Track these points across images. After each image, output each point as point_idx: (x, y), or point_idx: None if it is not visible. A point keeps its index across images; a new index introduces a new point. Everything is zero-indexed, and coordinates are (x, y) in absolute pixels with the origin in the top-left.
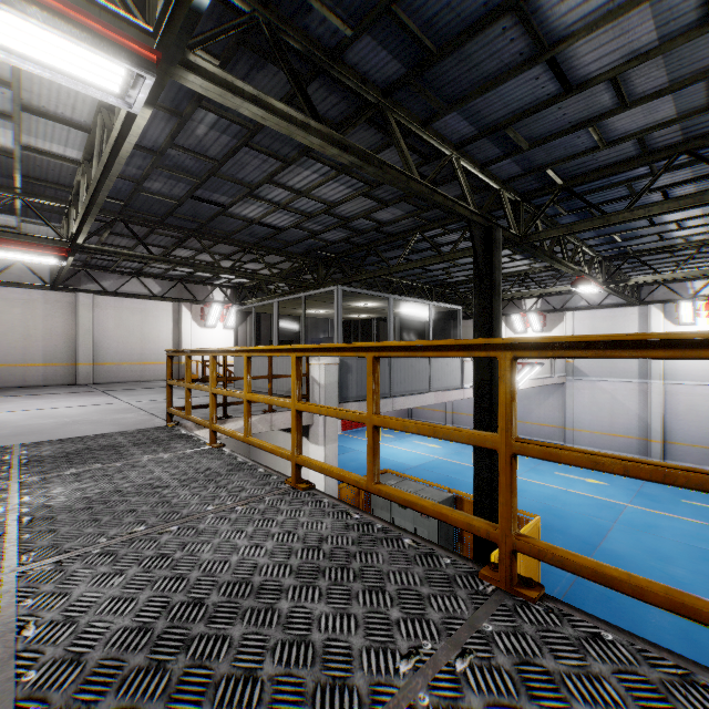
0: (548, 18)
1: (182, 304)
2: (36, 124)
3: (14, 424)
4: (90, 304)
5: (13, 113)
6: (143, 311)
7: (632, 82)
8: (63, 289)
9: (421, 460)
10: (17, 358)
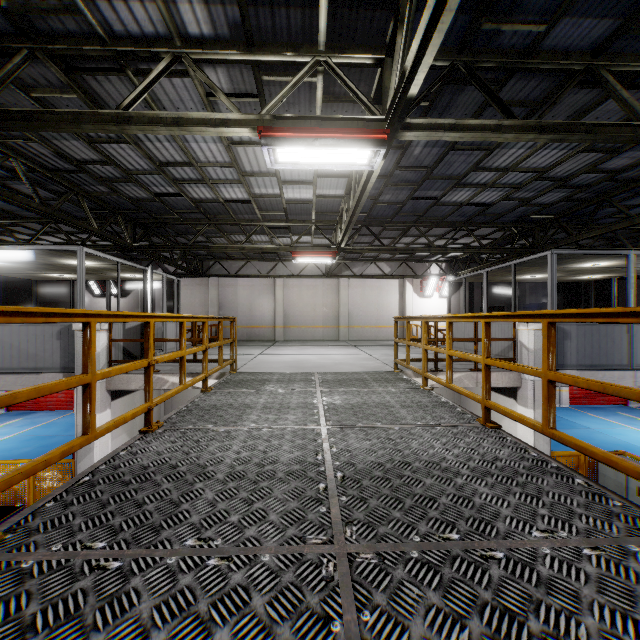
0: None
1: (405, 279)
2: (322, 182)
3: (312, 361)
4: (346, 285)
5: (313, 180)
6: (378, 288)
7: None
8: (332, 277)
9: None
10: (309, 322)
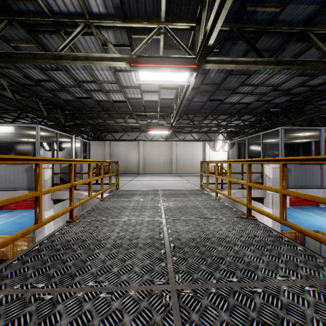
0: None
1: (205, 142)
2: (163, 91)
3: (158, 184)
4: (175, 145)
5: (158, 90)
6: (192, 146)
7: None
8: (168, 140)
9: None
10: (156, 164)
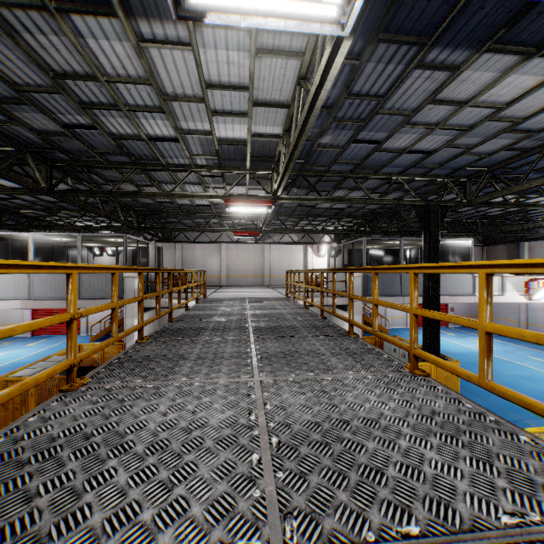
0: (393, 147)
1: (307, 245)
2: None
3: (245, 294)
4: (268, 248)
5: None
6: (290, 250)
7: (462, 143)
8: (259, 243)
9: (464, 350)
10: (244, 273)
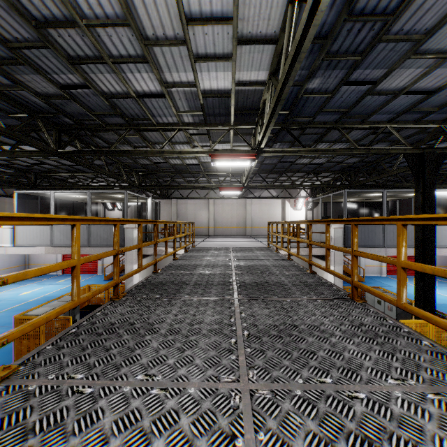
0: (389, 88)
1: (285, 199)
2: None
3: (230, 244)
4: (250, 203)
5: None
6: (269, 204)
7: None
8: (242, 198)
9: (446, 301)
10: (229, 225)
